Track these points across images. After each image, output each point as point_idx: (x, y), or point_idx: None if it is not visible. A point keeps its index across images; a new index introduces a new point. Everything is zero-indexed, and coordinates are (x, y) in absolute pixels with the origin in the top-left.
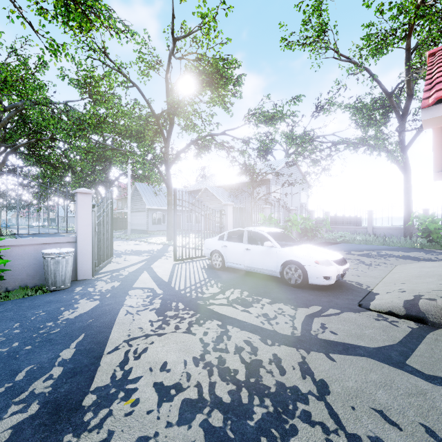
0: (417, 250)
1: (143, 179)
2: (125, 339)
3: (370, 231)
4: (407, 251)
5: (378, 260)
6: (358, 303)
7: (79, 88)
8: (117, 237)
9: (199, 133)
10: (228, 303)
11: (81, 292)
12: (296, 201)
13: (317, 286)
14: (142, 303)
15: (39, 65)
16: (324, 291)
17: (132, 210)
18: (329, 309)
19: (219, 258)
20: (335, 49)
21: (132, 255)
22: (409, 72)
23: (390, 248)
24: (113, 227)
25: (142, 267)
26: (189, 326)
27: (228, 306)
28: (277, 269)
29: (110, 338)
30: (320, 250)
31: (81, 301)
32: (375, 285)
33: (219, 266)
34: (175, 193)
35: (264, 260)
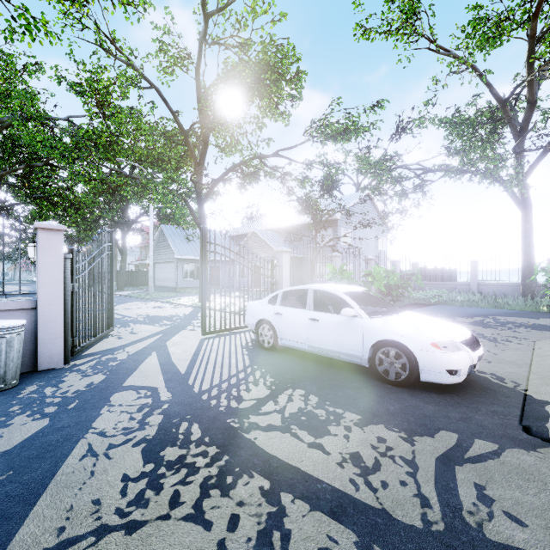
0: (547, 315)
1: (172, 220)
2: (45, 546)
3: (474, 288)
4: (533, 316)
5: (502, 331)
6: (520, 424)
7: (82, 96)
8: (134, 296)
9: (242, 153)
10: (283, 424)
11: (28, 397)
12: (372, 249)
13: (430, 382)
14: (126, 425)
15: (27, 65)
16: (448, 395)
17: (157, 260)
18: (473, 441)
19: (269, 332)
20: (432, 36)
21: (144, 323)
22: (533, 70)
23: (507, 312)
24: (133, 283)
25: (152, 345)
26: (201, 495)
27: (283, 432)
28: (363, 354)
29: (13, 543)
30: (434, 322)
31: (17, 420)
32: (526, 380)
33: (270, 344)
34: (204, 233)
35: (341, 338)
